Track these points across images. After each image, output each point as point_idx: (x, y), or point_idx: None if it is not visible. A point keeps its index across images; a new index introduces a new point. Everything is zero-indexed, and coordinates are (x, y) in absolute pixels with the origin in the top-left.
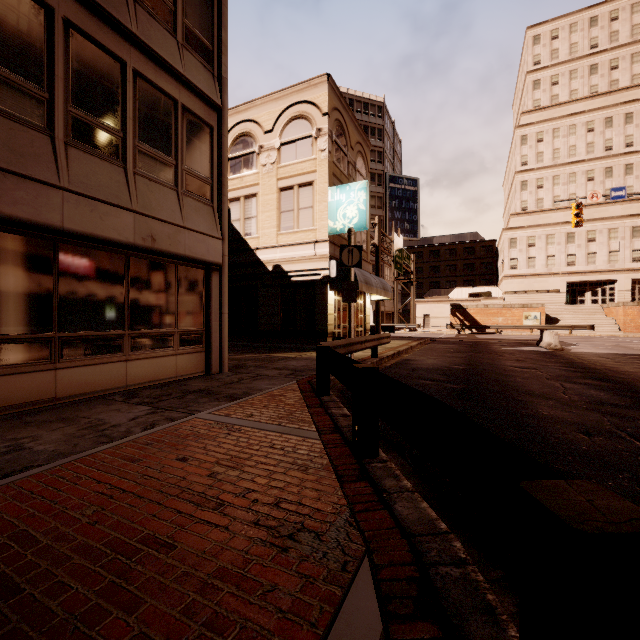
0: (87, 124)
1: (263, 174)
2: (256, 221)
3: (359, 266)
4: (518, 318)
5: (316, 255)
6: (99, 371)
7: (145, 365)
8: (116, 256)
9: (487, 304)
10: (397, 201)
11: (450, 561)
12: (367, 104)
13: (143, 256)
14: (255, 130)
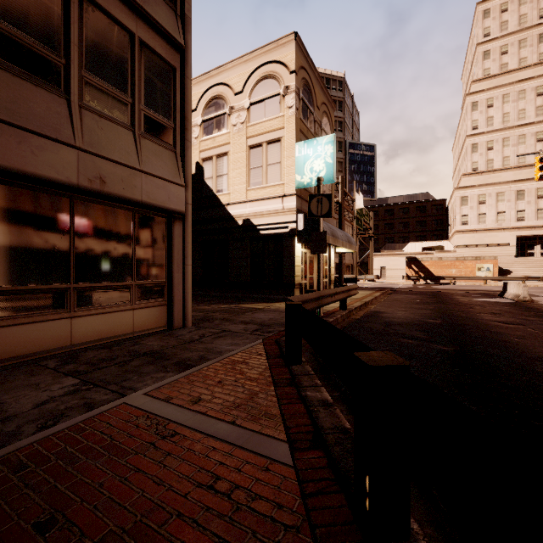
0: (17, 42)
1: (233, 133)
2: (227, 178)
3: (328, 216)
4: (471, 270)
5: (284, 209)
6: (35, 330)
7: (95, 321)
8: (58, 199)
9: (441, 257)
10: (356, 165)
11: None
12: (329, 79)
13: (92, 201)
14: (226, 92)
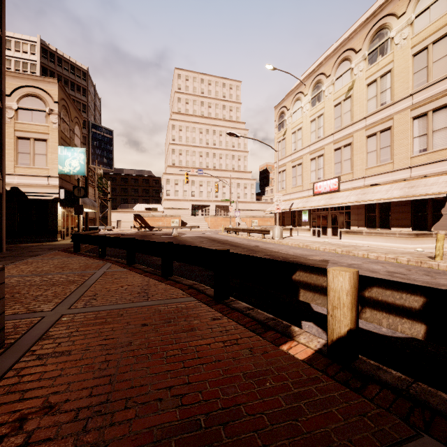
0: None
1: None
2: None
3: (84, 197)
4: (169, 222)
5: (49, 184)
6: None
7: None
8: None
9: (154, 214)
10: (98, 142)
11: (122, 261)
12: (74, 67)
13: None
14: None
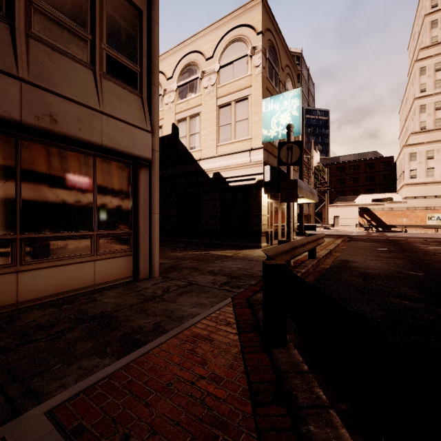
0: None
1: (205, 95)
2: (199, 136)
3: (299, 163)
4: (421, 219)
5: (251, 162)
6: None
7: (48, 275)
8: None
9: (392, 207)
10: (312, 128)
11: None
12: None
13: (45, 142)
14: (198, 59)
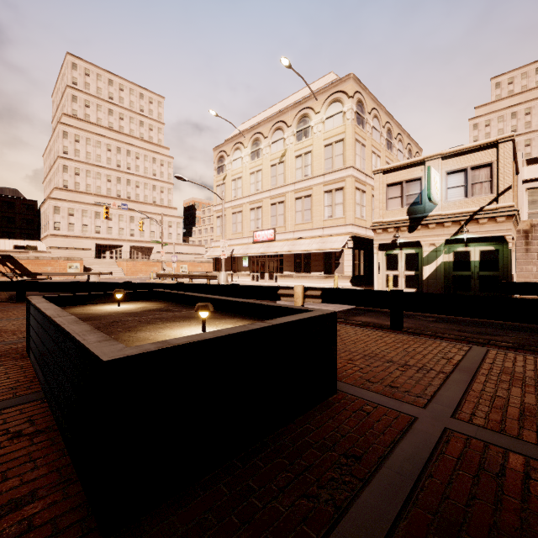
0: None
1: None
2: None
3: None
4: (64, 267)
5: None
6: None
7: None
8: None
9: (38, 256)
10: None
11: None
12: None
13: None
14: None
